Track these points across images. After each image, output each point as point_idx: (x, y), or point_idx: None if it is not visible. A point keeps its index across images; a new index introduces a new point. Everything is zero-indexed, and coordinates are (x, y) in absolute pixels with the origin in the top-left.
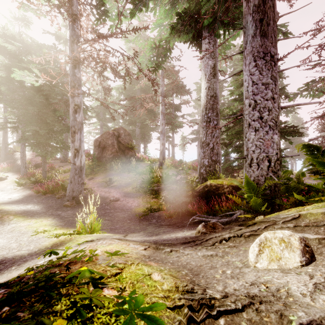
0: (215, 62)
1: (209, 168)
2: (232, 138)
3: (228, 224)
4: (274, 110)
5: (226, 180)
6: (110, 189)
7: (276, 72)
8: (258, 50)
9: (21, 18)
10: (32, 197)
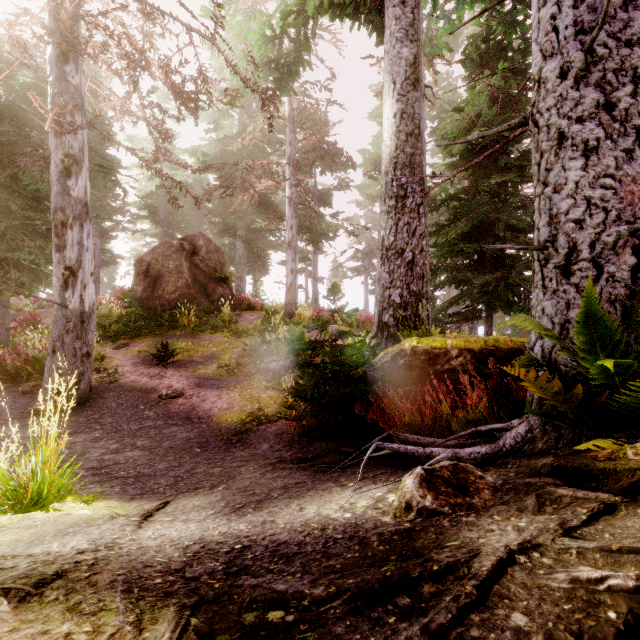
0: (417, 50)
1: (403, 311)
2: (446, 253)
3: (488, 465)
4: None
5: (449, 337)
6: (165, 369)
7: None
8: None
9: None
10: None
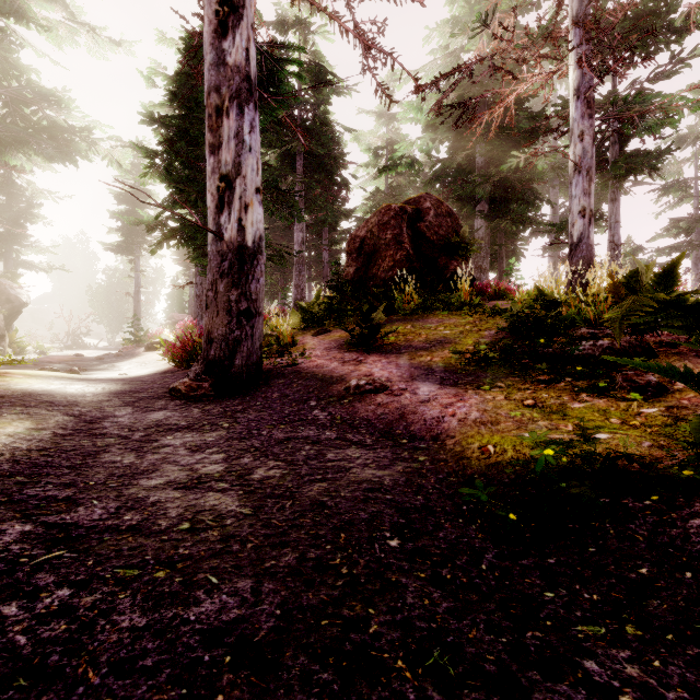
0: None
1: None
2: None
3: None
4: None
5: None
6: (367, 354)
7: None
8: None
9: None
10: (162, 373)
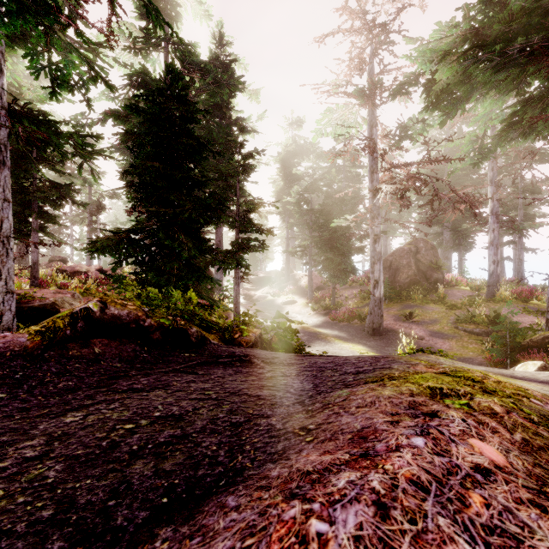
0: None
1: None
2: None
3: None
4: None
5: None
6: (411, 324)
7: None
8: None
9: (295, 122)
10: (330, 323)
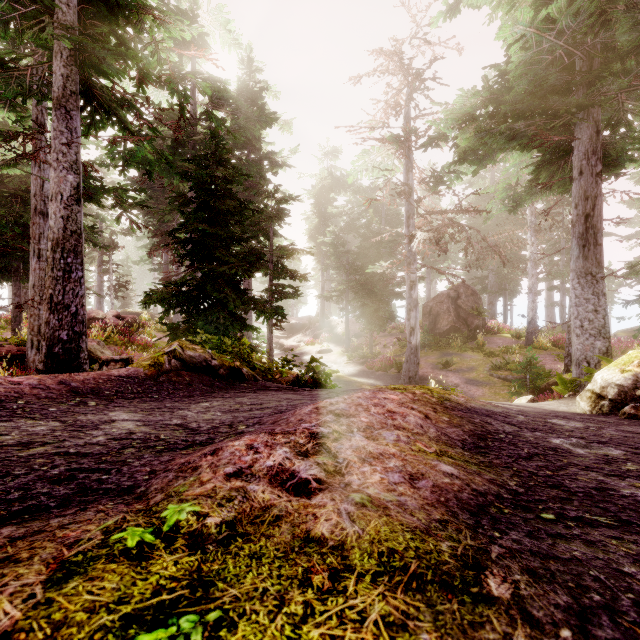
0: None
1: None
2: None
3: None
4: (595, 321)
5: None
6: (448, 372)
7: (598, 288)
8: (580, 271)
9: (331, 151)
10: (366, 373)
